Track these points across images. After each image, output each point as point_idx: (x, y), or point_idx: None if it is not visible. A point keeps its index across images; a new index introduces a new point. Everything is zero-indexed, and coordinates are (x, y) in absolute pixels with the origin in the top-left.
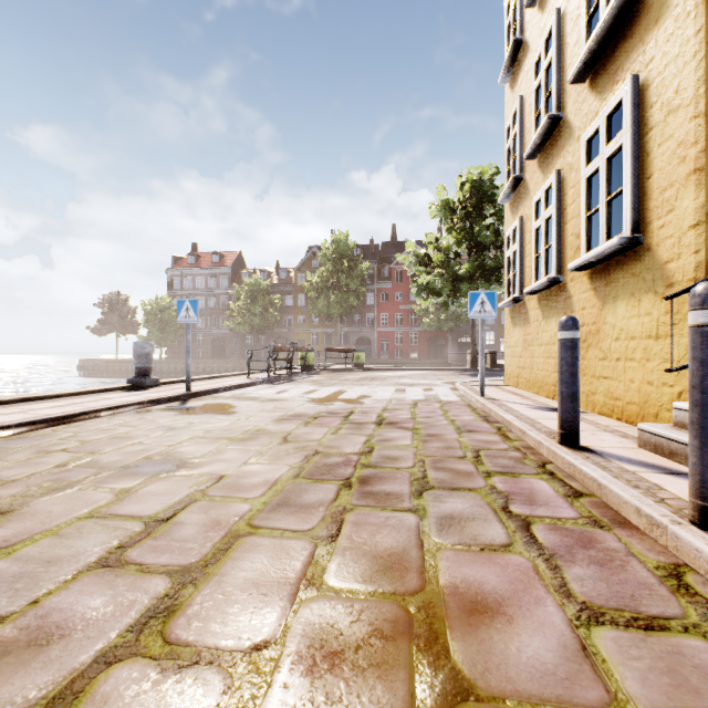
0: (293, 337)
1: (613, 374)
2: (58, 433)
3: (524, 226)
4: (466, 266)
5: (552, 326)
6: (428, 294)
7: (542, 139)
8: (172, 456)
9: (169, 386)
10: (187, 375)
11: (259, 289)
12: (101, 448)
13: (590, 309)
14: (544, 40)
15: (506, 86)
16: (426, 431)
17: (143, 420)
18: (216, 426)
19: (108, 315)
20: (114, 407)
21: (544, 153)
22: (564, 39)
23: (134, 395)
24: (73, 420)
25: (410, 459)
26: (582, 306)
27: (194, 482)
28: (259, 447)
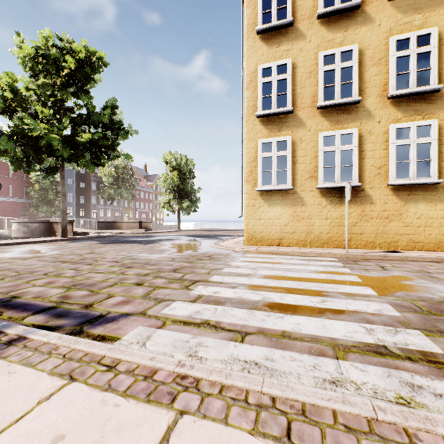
0: None
1: (415, 232)
2: None
3: (296, 144)
4: (87, 135)
5: (345, 209)
6: (23, 150)
7: (340, 105)
8: None
9: None
10: None
11: None
12: None
13: (392, 204)
14: (341, 51)
15: (252, 35)
16: None
17: None
18: None
19: None
20: None
21: (332, 111)
22: (362, 65)
23: None
24: None
25: None
26: (384, 202)
27: None
28: None
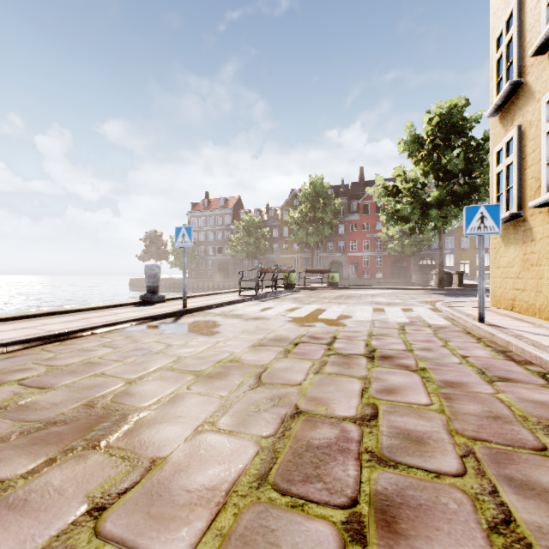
0: (279, 261)
1: None
2: (42, 353)
3: (525, 134)
4: (435, 193)
5: None
6: (397, 221)
7: None
8: (116, 402)
9: (173, 302)
10: (183, 293)
11: (253, 224)
12: (56, 380)
13: None
14: None
15: None
16: (439, 376)
17: (128, 340)
18: (190, 351)
19: (149, 247)
20: (111, 324)
21: None
22: None
23: (138, 310)
24: (69, 337)
25: (448, 445)
26: None
27: (103, 479)
28: (224, 393)
